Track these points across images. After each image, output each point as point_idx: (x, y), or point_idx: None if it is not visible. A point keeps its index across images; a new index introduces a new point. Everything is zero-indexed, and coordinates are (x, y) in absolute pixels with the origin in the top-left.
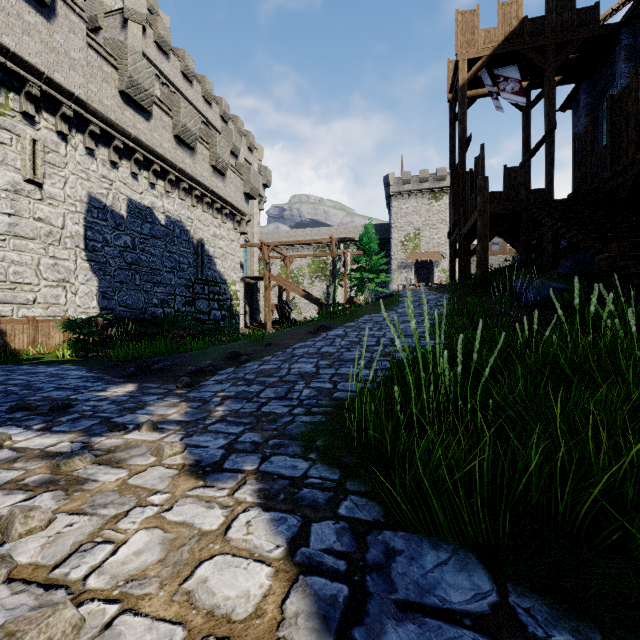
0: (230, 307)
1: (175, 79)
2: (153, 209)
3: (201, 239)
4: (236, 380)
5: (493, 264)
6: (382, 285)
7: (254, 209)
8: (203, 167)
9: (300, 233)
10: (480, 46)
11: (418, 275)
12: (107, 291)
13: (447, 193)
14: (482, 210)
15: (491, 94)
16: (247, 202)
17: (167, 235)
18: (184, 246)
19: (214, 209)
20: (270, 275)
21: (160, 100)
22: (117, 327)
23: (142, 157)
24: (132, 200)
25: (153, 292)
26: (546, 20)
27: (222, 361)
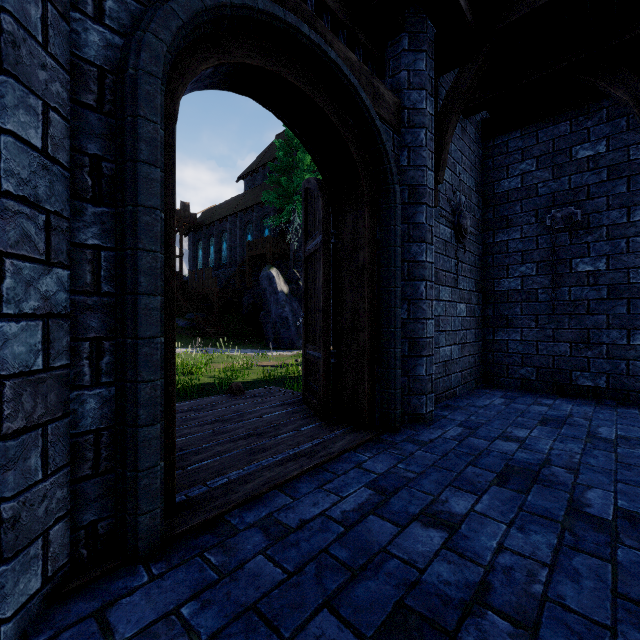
0: None
1: None
2: None
3: None
4: None
5: None
6: None
7: None
8: None
9: None
10: None
11: None
12: None
13: None
14: None
15: None
16: None
17: None
18: None
19: None
20: None
21: None
22: None
23: None
24: None
25: None
26: (180, 212)
27: None
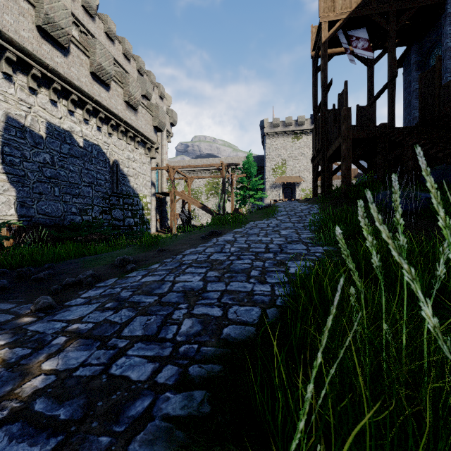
0: (142, 215)
1: (100, 37)
2: (72, 133)
3: (116, 160)
4: (107, 299)
5: (337, 185)
6: (259, 200)
7: (163, 141)
8: (118, 102)
9: (199, 162)
10: (338, 11)
11: (284, 193)
12: (26, 201)
13: (305, 134)
14: (346, 135)
15: (346, 50)
16: (156, 133)
17: (85, 155)
18: (101, 165)
19: (128, 137)
20: (175, 191)
21: (77, 41)
22: (35, 232)
23: (61, 87)
24: (51, 123)
25: (72, 202)
26: None
27: (109, 269)
